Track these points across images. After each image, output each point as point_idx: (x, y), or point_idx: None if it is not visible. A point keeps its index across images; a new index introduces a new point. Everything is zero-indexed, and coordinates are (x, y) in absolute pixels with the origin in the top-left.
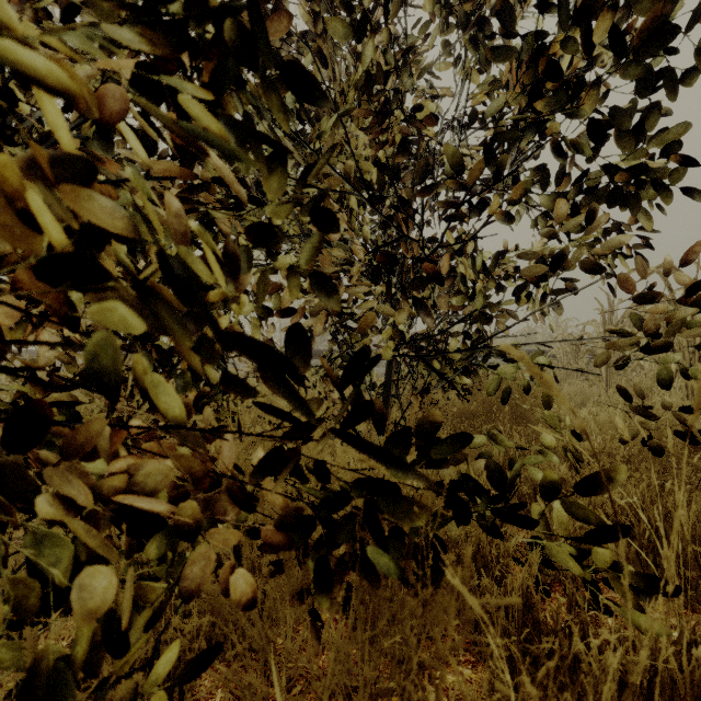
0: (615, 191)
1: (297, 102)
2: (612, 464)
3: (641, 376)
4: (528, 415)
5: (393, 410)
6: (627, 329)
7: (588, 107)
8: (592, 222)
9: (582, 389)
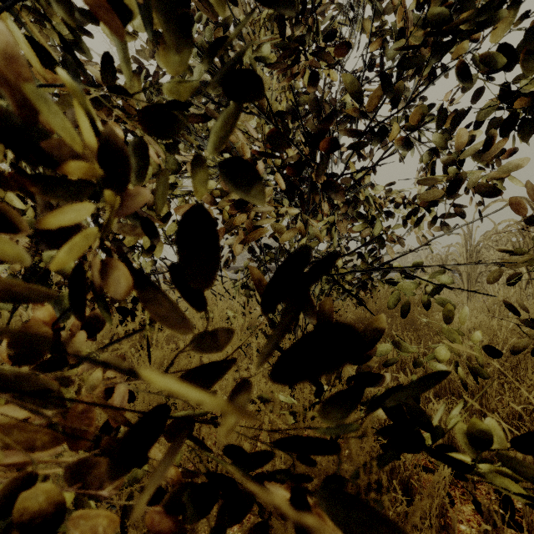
0: (515, 116)
1: (215, 34)
2: (491, 365)
3: (498, 287)
4: (416, 322)
5: (300, 316)
6: (483, 250)
7: (499, 29)
8: (490, 148)
9: (449, 298)
